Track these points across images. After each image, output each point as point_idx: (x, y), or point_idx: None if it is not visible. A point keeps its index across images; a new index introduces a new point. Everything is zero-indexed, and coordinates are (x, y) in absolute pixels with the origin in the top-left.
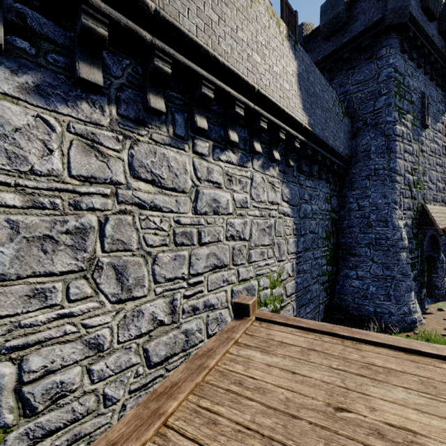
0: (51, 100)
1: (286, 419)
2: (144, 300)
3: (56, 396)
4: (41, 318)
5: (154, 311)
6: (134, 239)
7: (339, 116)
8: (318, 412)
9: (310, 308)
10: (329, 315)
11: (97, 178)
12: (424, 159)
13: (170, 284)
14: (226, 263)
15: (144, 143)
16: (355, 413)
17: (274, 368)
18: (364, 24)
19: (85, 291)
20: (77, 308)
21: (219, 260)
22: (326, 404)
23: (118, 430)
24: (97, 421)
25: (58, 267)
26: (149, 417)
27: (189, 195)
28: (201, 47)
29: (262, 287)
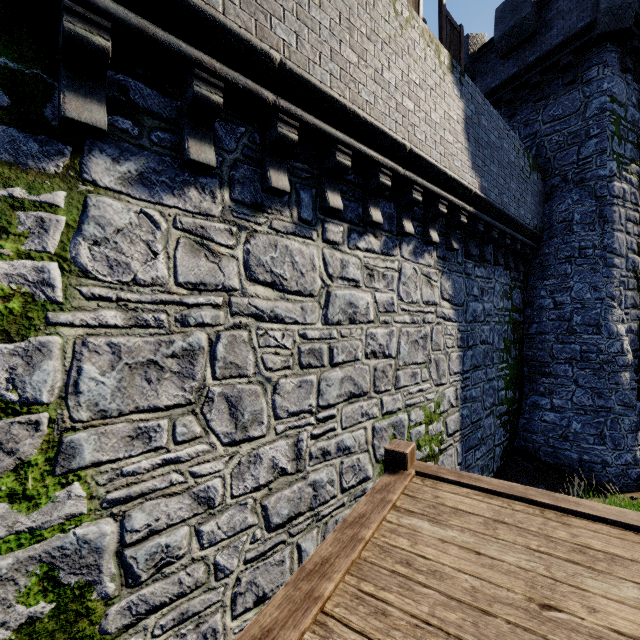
0: (156, 190)
1: (475, 614)
2: (262, 441)
3: (161, 562)
4: (145, 464)
5: (274, 456)
6: (251, 361)
7: (524, 171)
8: (517, 608)
9: (481, 452)
10: (510, 462)
11: (207, 284)
12: None
13: (294, 420)
14: (366, 389)
15: (262, 234)
16: (568, 613)
17: (451, 546)
18: (562, 33)
19: (193, 430)
20: (185, 452)
21: (357, 386)
22: (527, 599)
23: (270, 614)
24: (207, 597)
25: (163, 401)
26: (303, 600)
27: (318, 299)
28: (336, 102)
29: (414, 422)
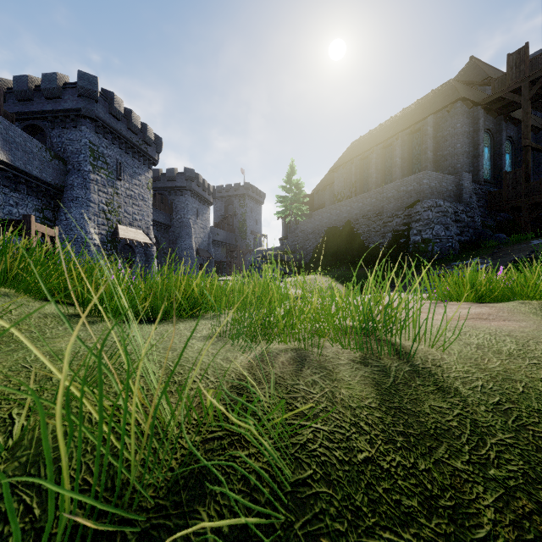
0: None
1: None
2: None
3: None
4: None
5: None
6: None
7: (46, 158)
8: None
9: None
10: None
11: None
12: (119, 198)
13: None
14: None
15: None
16: None
17: None
18: (71, 105)
19: None
20: None
21: None
22: None
23: None
24: None
25: None
26: None
27: None
28: None
29: None
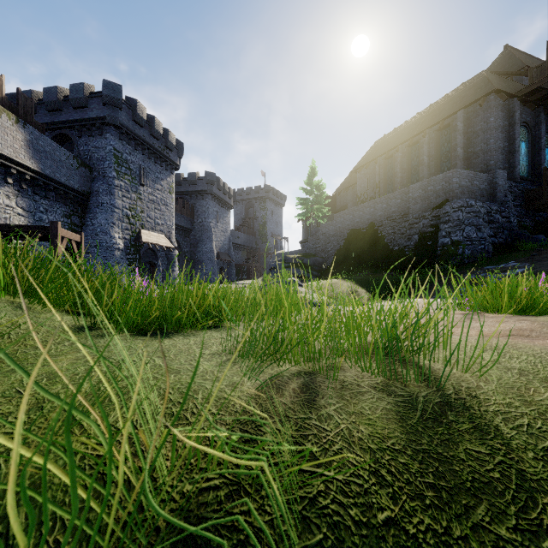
0: None
1: None
2: None
3: None
4: None
5: None
6: None
7: (74, 166)
8: None
9: None
10: None
11: None
12: (142, 203)
13: None
14: None
15: None
16: None
17: None
18: (96, 114)
19: None
20: None
21: None
22: None
23: None
24: None
25: None
26: None
27: None
28: None
29: None
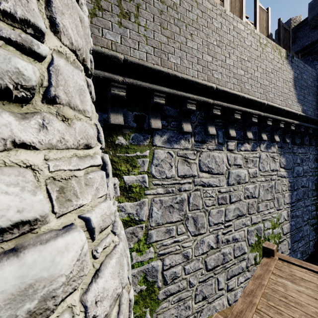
0: (172, 143)
1: None
2: (205, 235)
3: (173, 278)
4: (169, 242)
5: (209, 241)
6: (201, 203)
7: None
8: None
9: (301, 243)
10: None
11: (186, 175)
12: None
13: (216, 226)
14: (244, 213)
15: (205, 152)
16: None
17: (303, 294)
18: None
19: (182, 230)
20: (180, 238)
21: (240, 211)
22: None
23: (239, 305)
24: (186, 293)
25: (174, 219)
26: (249, 303)
27: (225, 175)
28: (236, 95)
29: (266, 228)
